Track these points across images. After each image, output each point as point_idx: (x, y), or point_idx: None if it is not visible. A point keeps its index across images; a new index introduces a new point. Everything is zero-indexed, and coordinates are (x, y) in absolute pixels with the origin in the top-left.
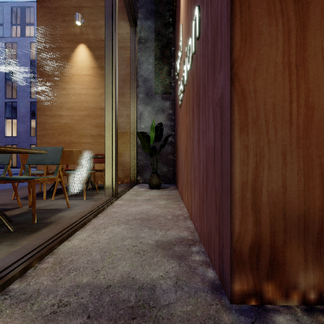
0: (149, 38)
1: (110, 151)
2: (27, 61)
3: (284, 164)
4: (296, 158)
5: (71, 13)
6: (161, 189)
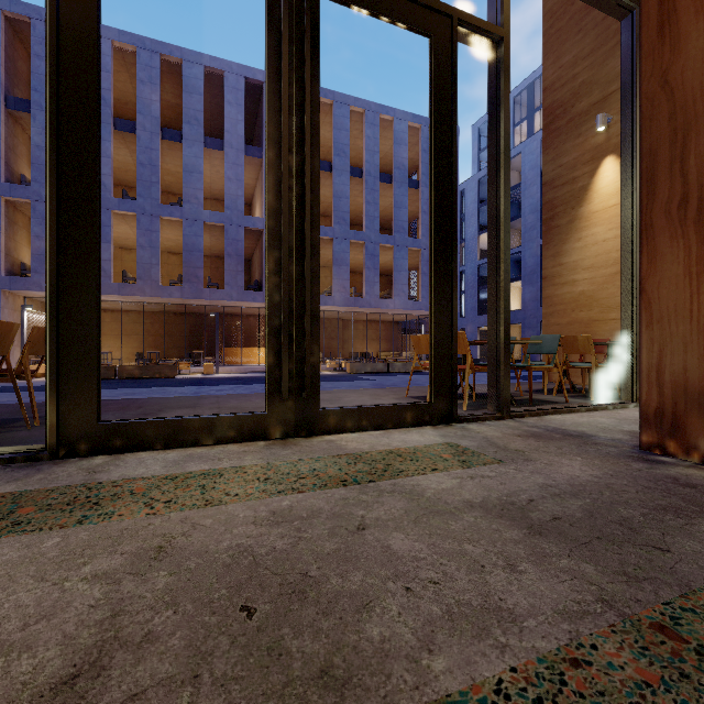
0: None
1: (627, 336)
2: (535, 176)
3: (684, 351)
4: (697, 347)
5: (590, 116)
6: None
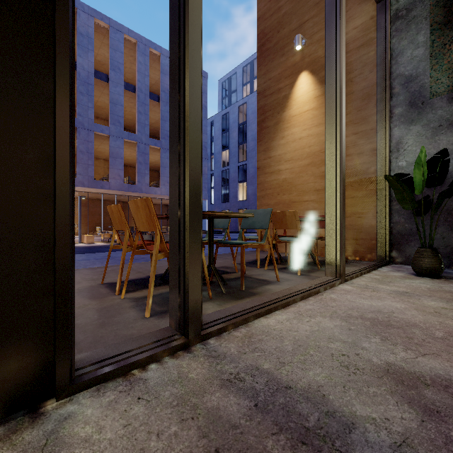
0: (417, 0)
1: (332, 211)
2: (254, 118)
3: None
4: None
5: (290, 40)
6: (442, 278)
